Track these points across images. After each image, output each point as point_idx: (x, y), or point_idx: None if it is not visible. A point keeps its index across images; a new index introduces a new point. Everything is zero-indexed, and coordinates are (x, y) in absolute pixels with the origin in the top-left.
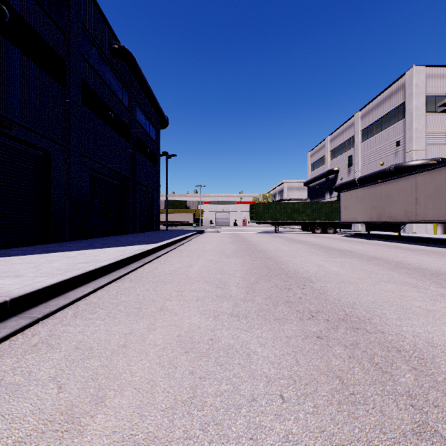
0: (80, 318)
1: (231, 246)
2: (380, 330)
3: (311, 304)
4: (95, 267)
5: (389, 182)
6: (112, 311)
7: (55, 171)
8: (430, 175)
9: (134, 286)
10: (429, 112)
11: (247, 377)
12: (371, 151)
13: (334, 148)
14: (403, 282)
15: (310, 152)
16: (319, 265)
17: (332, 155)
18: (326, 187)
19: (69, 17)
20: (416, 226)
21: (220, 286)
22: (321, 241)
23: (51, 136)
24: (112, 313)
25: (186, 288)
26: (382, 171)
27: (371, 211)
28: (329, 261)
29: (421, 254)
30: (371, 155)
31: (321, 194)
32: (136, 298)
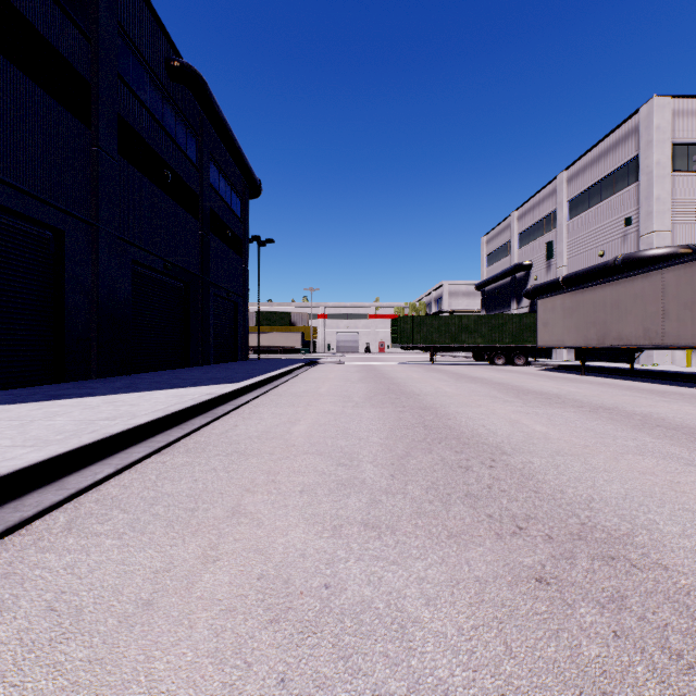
0: (77, 532)
1: (362, 386)
2: (658, 562)
3: (512, 501)
4: (125, 427)
5: (617, 282)
6: (141, 517)
7: (73, 264)
8: (687, 271)
9: (190, 461)
10: (679, 171)
11: (405, 695)
12: (583, 234)
13: (525, 229)
14: (665, 454)
15: (486, 237)
16: (512, 422)
17: (520, 241)
18: (511, 292)
19: (96, 13)
20: (657, 353)
21: (344, 461)
22: (507, 378)
23: (66, 207)
24: (140, 522)
25: (283, 467)
26: (603, 265)
27: (588, 329)
28: (528, 414)
29: (677, 400)
30: (583, 240)
31: (503, 302)
32: (190, 488)
